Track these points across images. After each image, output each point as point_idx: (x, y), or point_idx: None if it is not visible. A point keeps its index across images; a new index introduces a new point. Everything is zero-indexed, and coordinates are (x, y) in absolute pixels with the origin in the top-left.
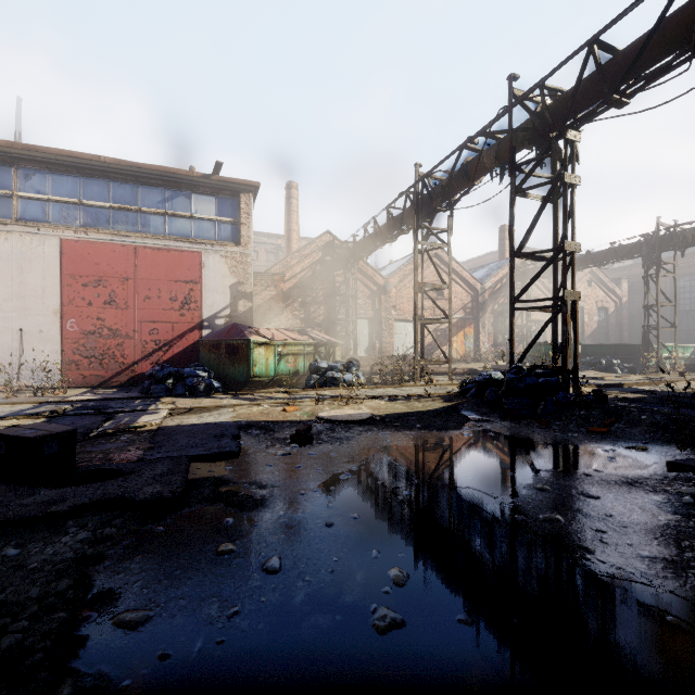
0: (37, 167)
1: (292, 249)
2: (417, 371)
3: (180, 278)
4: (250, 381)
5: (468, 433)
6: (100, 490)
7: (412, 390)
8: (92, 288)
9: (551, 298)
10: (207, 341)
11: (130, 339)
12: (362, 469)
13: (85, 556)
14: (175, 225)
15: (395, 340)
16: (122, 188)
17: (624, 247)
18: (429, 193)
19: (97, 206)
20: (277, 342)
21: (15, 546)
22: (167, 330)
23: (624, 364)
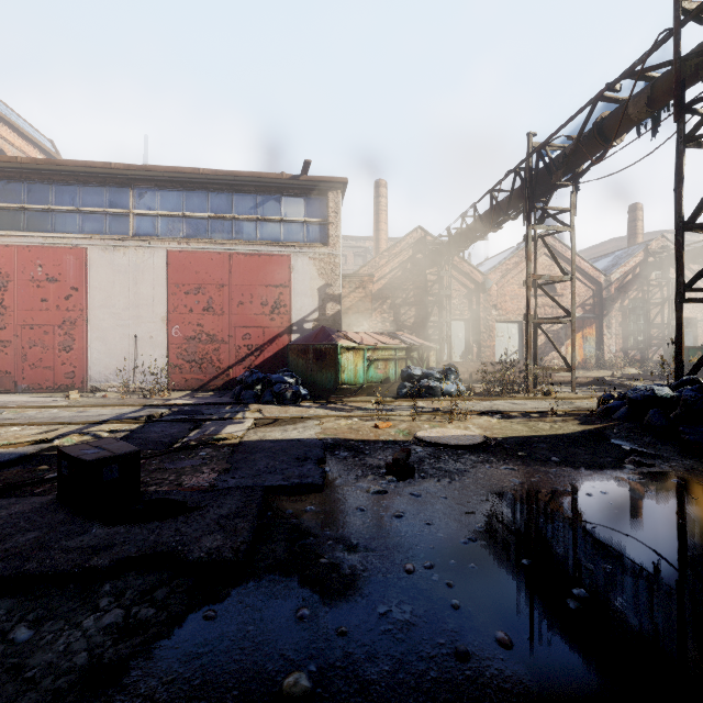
0: (148, 186)
1: (380, 249)
2: (530, 381)
3: (271, 282)
4: (338, 389)
5: (638, 477)
6: (153, 535)
7: (526, 404)
8: (193, 295)
9: None
10: (296, 346)
11: (226, 344)
12: (490, 530)
13: (100, 664)
14: (266, 230)
15: (496, 343)
16: (218, 198)
17: None
18: (546, 166)
19: (197, 217)
20: (366, 347)
21: (32, 622)
22: (259, 335)
23: None
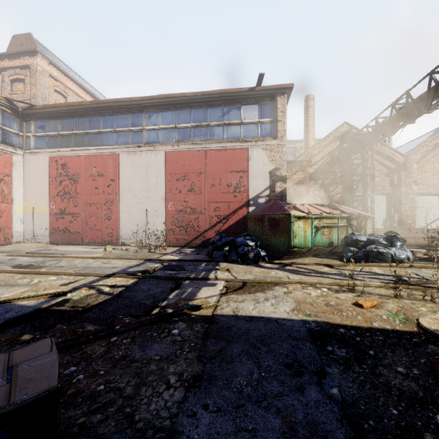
0: (154, 110)
1: (309, 145)
2: None
3: (233, 169)
4: (290, 251)
5: None
6: None
7: None
8: (181, 181)
9: None
10: (253, 215)
11: (202, 214)
12: None
13: None
14: (230, 131)
15: (416, 213)
16: (197, 112)
17: None
18: None
19: (184, 127)
20: (314, 216)
21: None
22: (225, 208)
23: None
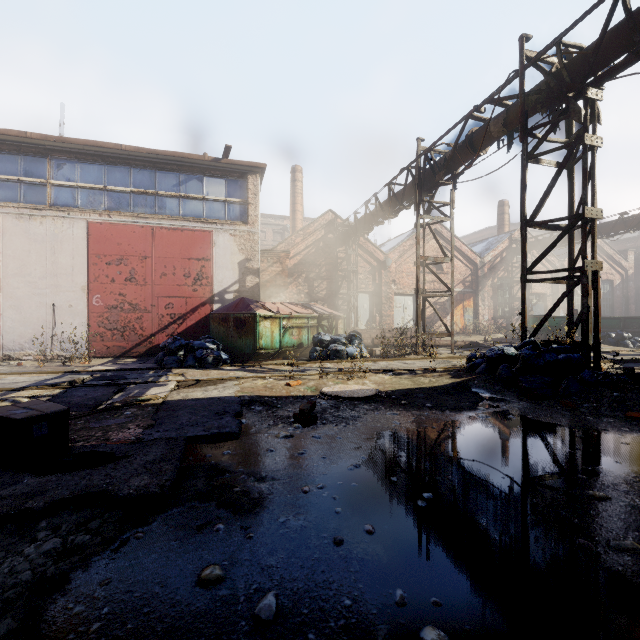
0: (67, 157)
1: (297, 228)
2: (419, 344)
3: (193, 256)
4: (256, 353)
5: (485, 415)
6: (85, 480)
7: (415, 363)
8: (115, 266)
9: (568, 268)
10: (217, 315)
11: (148, 313)
12: (371, 459)
13: (43, 578)
14: (188, 206)
15: (395, 313)
16: (141, 174)
17: (636, 216)
18: (431, 167)
19: (119, 191)
20: (282, 316)
21: None
22: (181, 305)
23: (636, 337)
